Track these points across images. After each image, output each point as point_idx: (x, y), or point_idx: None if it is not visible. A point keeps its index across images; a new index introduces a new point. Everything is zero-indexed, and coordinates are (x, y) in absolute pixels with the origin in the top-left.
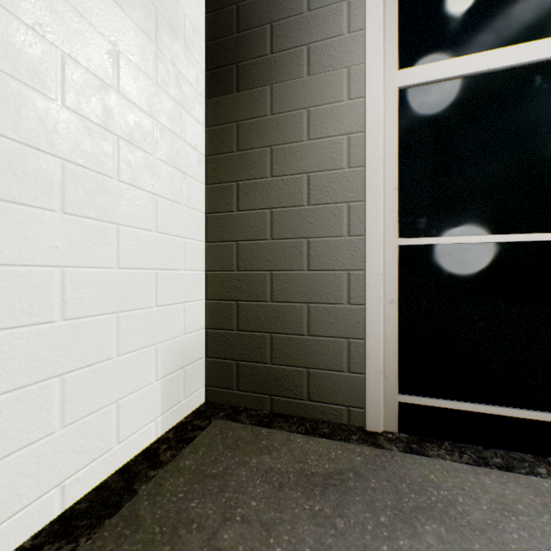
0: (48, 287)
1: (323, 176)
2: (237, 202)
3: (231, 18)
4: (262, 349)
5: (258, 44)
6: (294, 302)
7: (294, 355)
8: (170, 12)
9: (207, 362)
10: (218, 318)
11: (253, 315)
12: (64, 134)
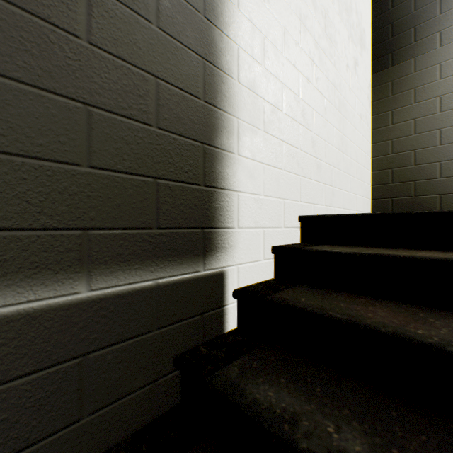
0: (348, 146)
1: (450, 95)
2: (391, 121)
3: (387, 31)
4: (408, 190)
5: (405, 39)
6: (430, 163)
7: (430, 189)
8: (363, 41)
9: (371, 202)
10: (379, 179)
11: (402, 174)
12: (349, 97)
